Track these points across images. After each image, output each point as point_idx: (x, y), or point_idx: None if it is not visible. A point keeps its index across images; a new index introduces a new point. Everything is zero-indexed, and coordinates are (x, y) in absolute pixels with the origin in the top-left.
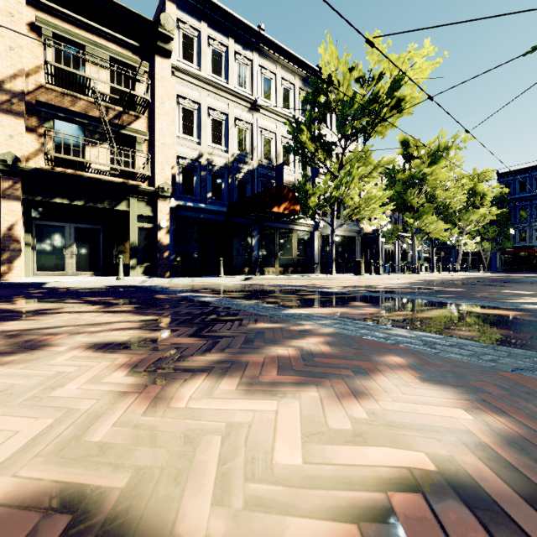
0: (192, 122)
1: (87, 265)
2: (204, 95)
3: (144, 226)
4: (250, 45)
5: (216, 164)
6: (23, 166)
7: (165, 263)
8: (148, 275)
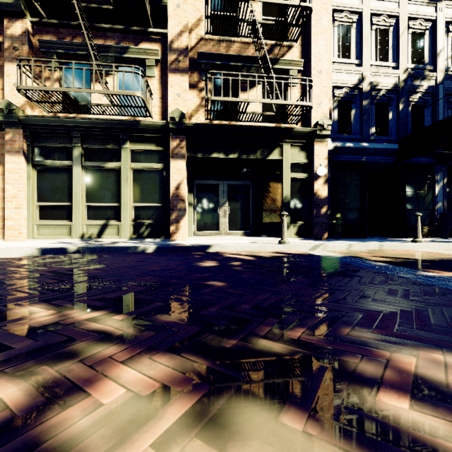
0: (349, 40)
1: (238, 224)
2: None
3: (298, 176)
4: None
5: (382, 87)
6: (187, 122)
7: (322, 221)
8: (302, 236)
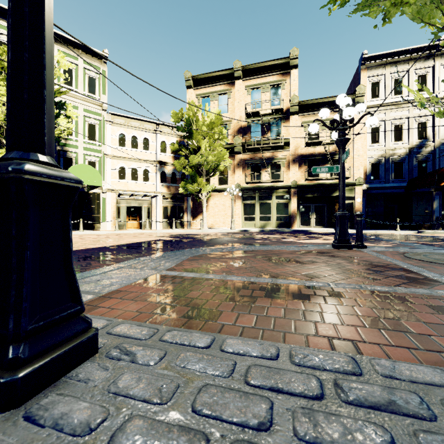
0: (378, 133)
1: (319, 223)
2: (387, 113)
3: (347, 202)
4: (430, 56)
5: (397, 154)
6: (298, 184)
7: None
8: (349, 228)
